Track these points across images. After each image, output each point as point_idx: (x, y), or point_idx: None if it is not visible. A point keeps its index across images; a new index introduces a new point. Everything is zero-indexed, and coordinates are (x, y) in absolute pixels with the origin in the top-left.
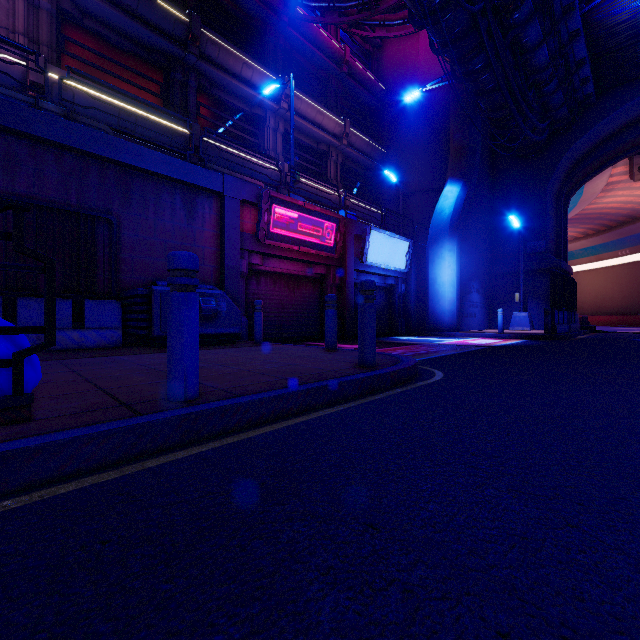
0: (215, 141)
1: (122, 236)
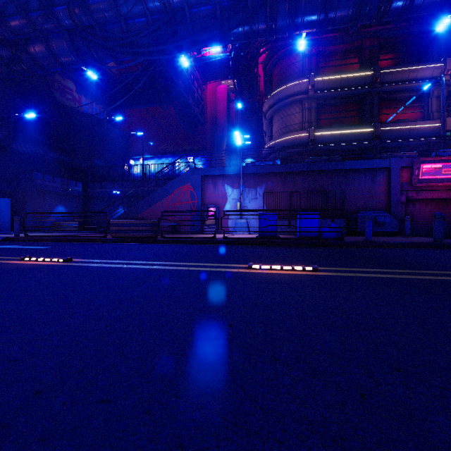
0: (389, 127)
1: (345, 195)
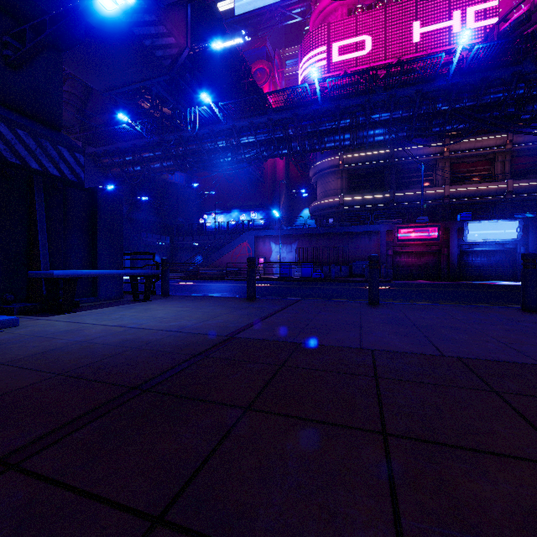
0: (401, 193)
1: (351, 249)
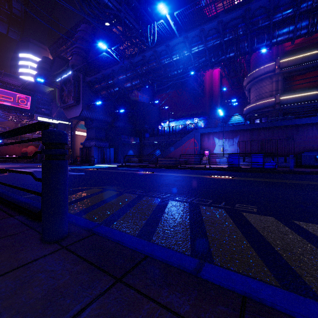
0: None
1: (296, 141)
